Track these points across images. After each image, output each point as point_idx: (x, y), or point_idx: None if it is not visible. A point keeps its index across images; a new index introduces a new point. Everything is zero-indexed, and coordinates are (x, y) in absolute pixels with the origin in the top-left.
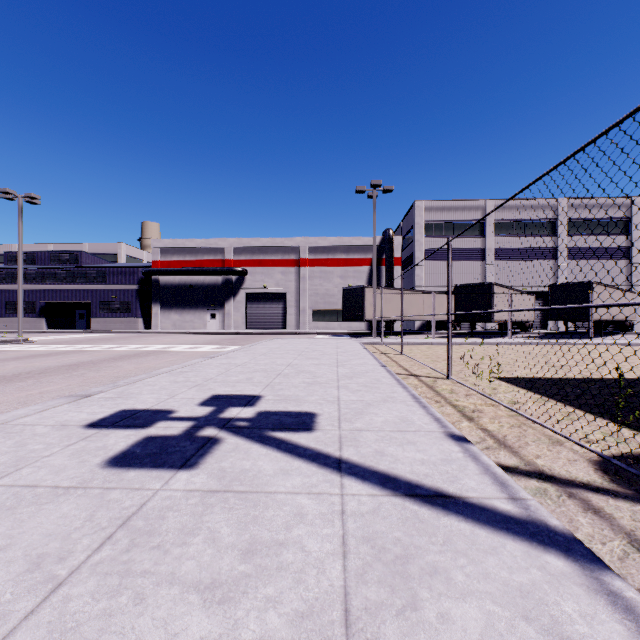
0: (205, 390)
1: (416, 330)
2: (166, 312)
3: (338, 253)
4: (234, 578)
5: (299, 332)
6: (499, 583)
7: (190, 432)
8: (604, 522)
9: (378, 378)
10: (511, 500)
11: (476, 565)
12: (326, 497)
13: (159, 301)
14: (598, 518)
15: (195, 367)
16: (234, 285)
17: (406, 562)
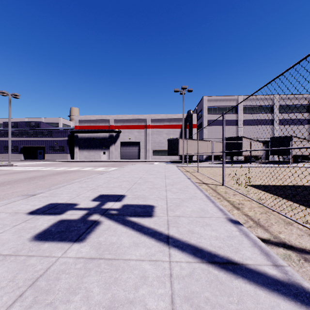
0: (96, 192)
1: (203, 160)
2: (81, 151)
3: (165, 122)
4: None
5: (146, 161)
6: None
7: (84, 217)
8: None
9: (187, 185)
10: (275, 266)
11: None
12: (160, 263)
13: (78, 145)
14: None
15: (92, 179)
16: (114, 138)
17: None
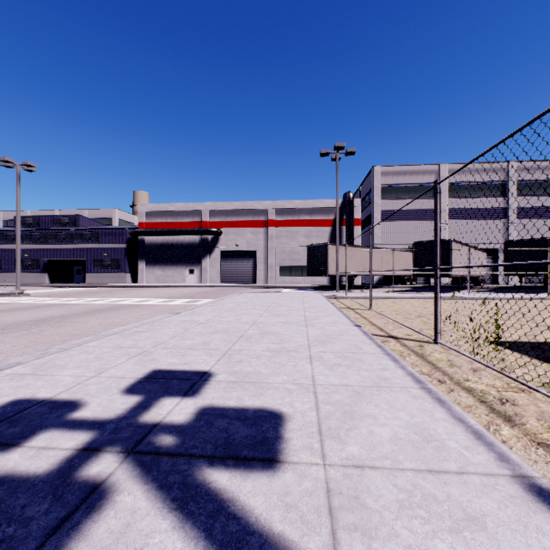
0: (146, 362)
1: (374, 284)
2: (150, 268)
3: (302, 215)
4: None
5: (267, 286)
6: None
7: (70, 465)
8: None
9: (356, 344)
10: None
11: None
12: None
13: (144, 258)
14: None
15: (153, 326)
16: (210, 244)
17: None
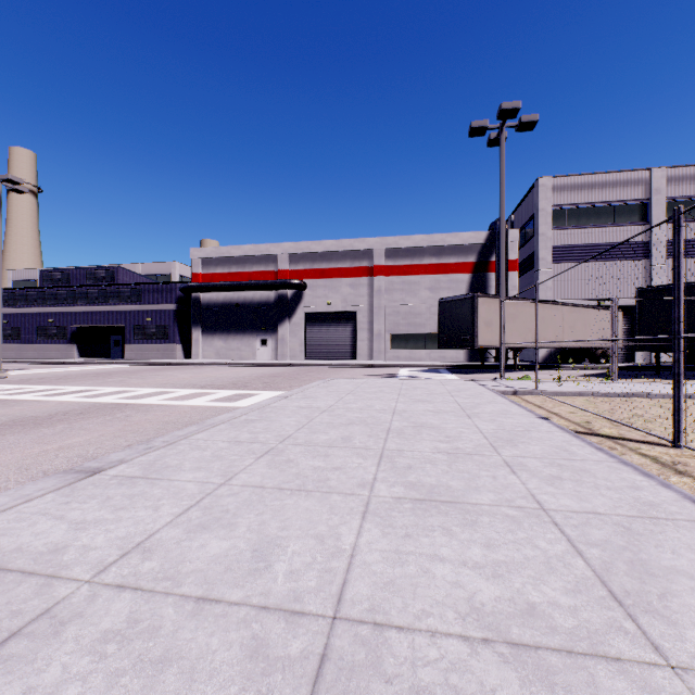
0: None
1: (540, 362)
2: (208, 338)
3: (426, 256)
4: None
5: (373, 364)
6: None
7: None
8: None
9: None
10: None
11: None
12: None
13: (200, 324)
14: None
15: None
16: (290, 303)
17: None
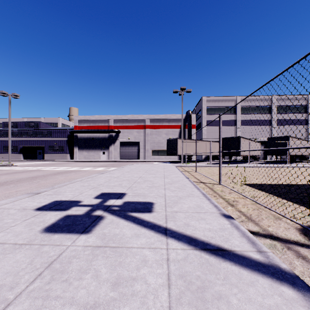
0: (98, 190)
1: (202, 160)
2: (81, 151)
3: (164, 122)
4: (107, 301)
5: (145, 161)
6: (257, 305)
7: (88, 213)
8: (309, 264)
9: (185, 184)
10: (258, 252)
11: (243, 293)
12: (159, 250)
13: (77, 146)
14: (305, 262)
15: (93, 178)
16: (114, 138)
17: (203, 291)
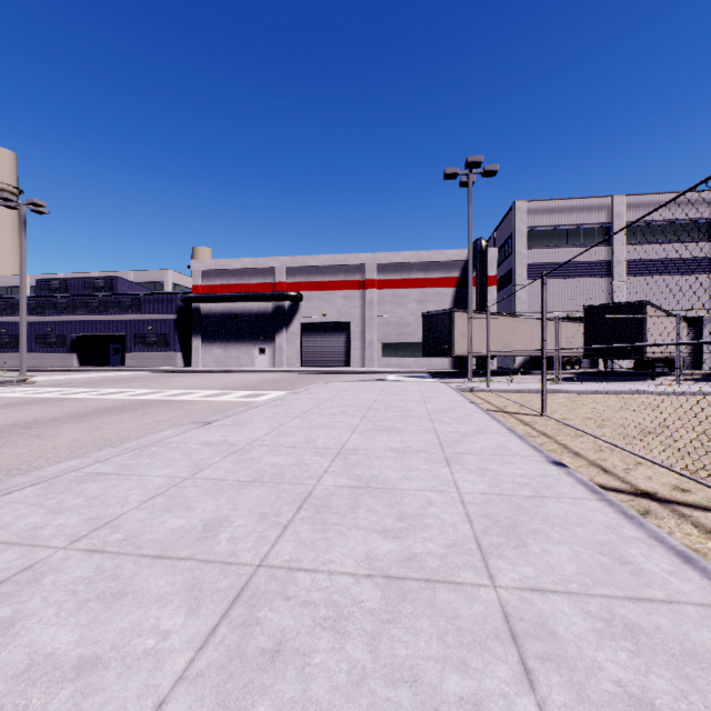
0: None
1: (516, 369)
2: (208, 346)
3: (414, 271)
4: None
5: (365, 371)
6: None
7: None
8: None
9: (609, 542)
10: None
11: None
12: None
13: (200, 333)
14: None
15: (138, 457)
16: (287, 313)
17: None
